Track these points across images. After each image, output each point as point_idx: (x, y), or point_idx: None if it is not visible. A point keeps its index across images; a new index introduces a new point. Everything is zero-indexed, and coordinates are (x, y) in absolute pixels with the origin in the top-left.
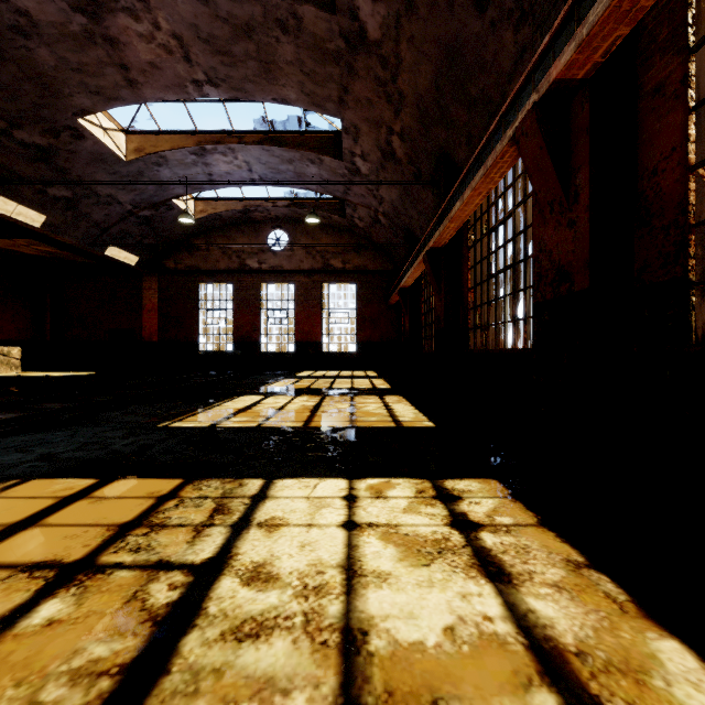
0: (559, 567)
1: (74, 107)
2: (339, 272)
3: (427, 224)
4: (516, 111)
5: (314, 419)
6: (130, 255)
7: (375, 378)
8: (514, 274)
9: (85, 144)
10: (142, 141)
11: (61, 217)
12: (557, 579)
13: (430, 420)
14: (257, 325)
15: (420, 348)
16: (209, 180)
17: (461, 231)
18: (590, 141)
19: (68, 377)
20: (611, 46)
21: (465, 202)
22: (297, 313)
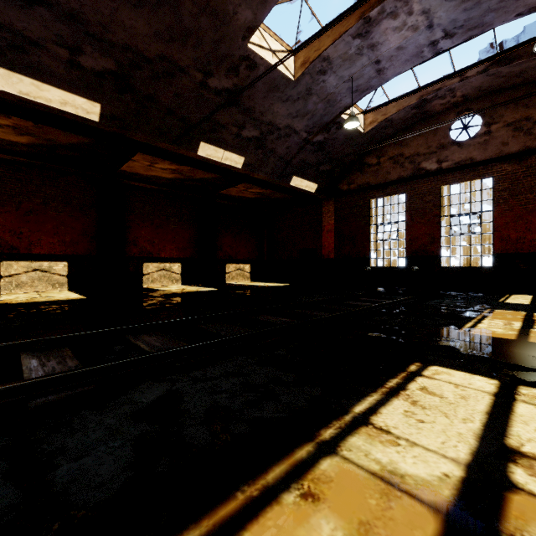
0: None
1: (241, 29)
2: None
3: None
4: None
5: None
6: (310, 183)
7: None
8: None
9: (258, 74)
10: (307, 52)
11: (254, 156)
12: None
13: None
14: (435, 236)
15: None
16: (377, 71)
17: None
18: None
19: (264, 288)
20: None
21: None
22: (497, 215)
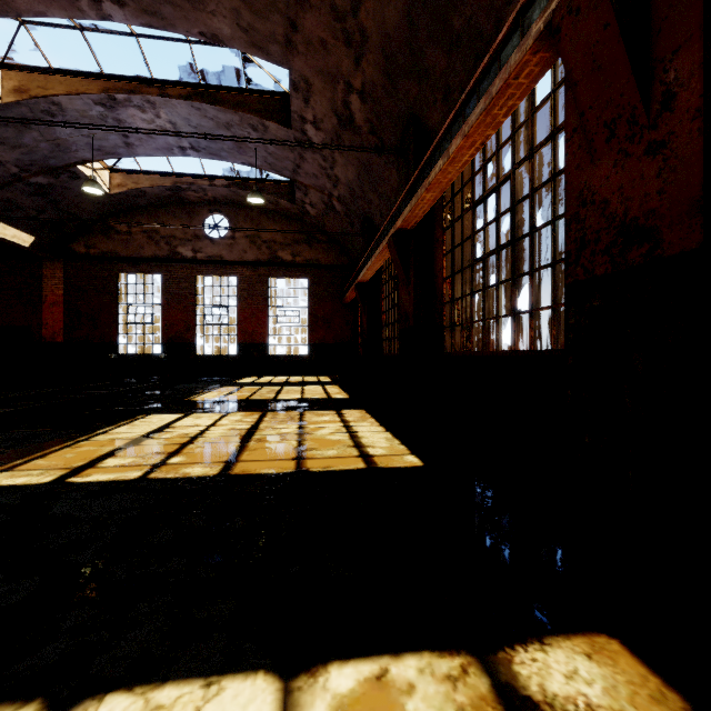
0: None
1: None
2: (289, 265)
3: (389, 209)
4: None
5: (242, 456)
6: (21, 233)
7: (329, 385)
8: (514, 254)
9: None
10: (25, 79)
11: None
12: None
13: (412, 452)
14: (191, 324)
15: (379, 351)
16: (125, 143)
17: (433, 211)
18: None
19: None
20: None
21: (451, 157)
22: (240, 310)
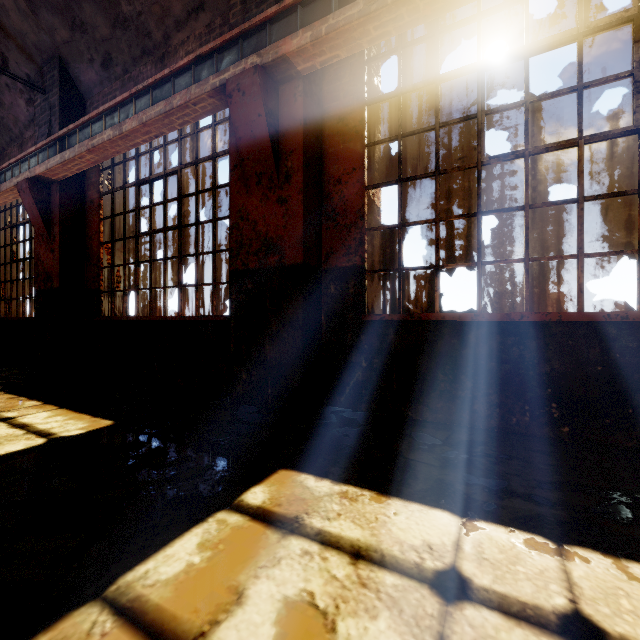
0: (3, 399)
1: None
2: None
3: None
4: (20, 169)
5: None
6: None
7: None
8: (31, 265)
9: None
10: None
11: None
12: (0, 401)
13: None
14: None
15: None
16: None
17: None
18: (60, 213)
19: None
20: (66, 176)
21: None
22: None
